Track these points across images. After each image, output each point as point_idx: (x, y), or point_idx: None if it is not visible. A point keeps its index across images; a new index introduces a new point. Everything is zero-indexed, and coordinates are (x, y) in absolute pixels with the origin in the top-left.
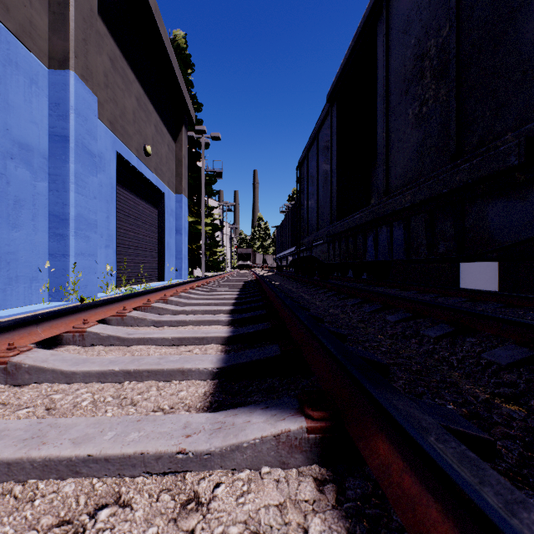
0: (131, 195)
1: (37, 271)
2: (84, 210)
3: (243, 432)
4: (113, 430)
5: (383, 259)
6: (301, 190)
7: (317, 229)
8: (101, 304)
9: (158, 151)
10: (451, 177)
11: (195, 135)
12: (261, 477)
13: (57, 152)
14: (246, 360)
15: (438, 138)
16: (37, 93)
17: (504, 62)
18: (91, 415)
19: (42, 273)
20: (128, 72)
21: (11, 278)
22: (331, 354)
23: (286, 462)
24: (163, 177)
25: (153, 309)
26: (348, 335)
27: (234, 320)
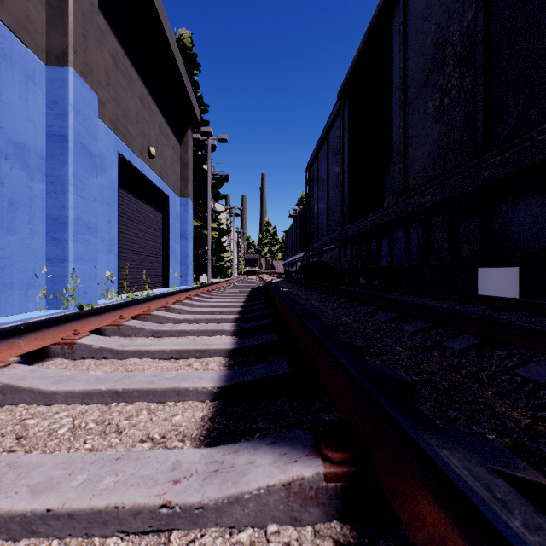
0: (134, 198)
1: (33, 277)
2: (84, 213)
3: (244, 478)
4: (84, 472)
5: (399, 265)
6: (311, 193)
7: (327, 233)
8: (95, 312)
9: (163, 153)
10: (479, 172)
11: (201, 137)
12: (267, 539)
13: (55, 152)
14: (251, 378)
15: (462, 132)
16: (33, 90)
17: (541, 43)
18: (66, 446)
19: (39, 279)
20: (131, 70)
21: (5, 284)
22: (352, 375)
23: (299, 518)
24: (168, 180)
25: (154, 317)
26: (363, 346)
27: (239, 330)
